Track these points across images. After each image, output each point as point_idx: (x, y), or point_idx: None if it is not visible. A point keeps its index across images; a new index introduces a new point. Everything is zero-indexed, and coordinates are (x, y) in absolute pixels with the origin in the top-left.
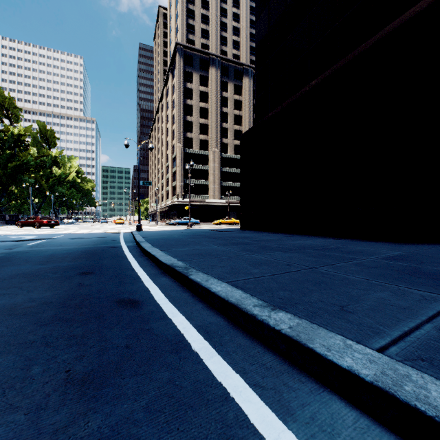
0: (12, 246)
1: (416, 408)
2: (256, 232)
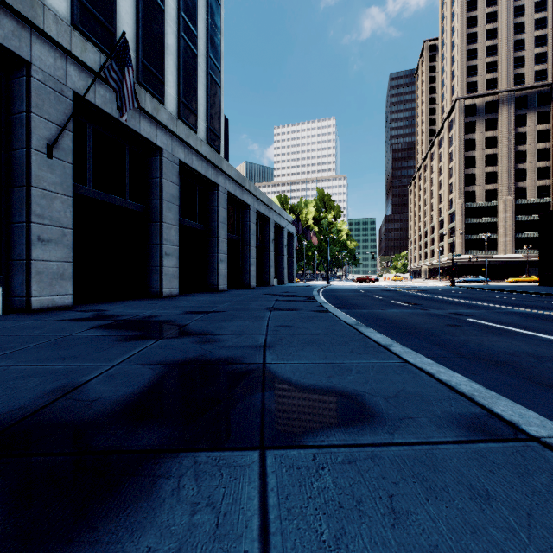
0: (424, 288)
1: (542, 293)
2: (551, 287)
